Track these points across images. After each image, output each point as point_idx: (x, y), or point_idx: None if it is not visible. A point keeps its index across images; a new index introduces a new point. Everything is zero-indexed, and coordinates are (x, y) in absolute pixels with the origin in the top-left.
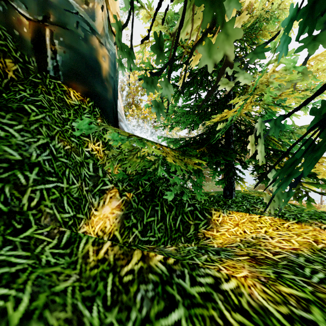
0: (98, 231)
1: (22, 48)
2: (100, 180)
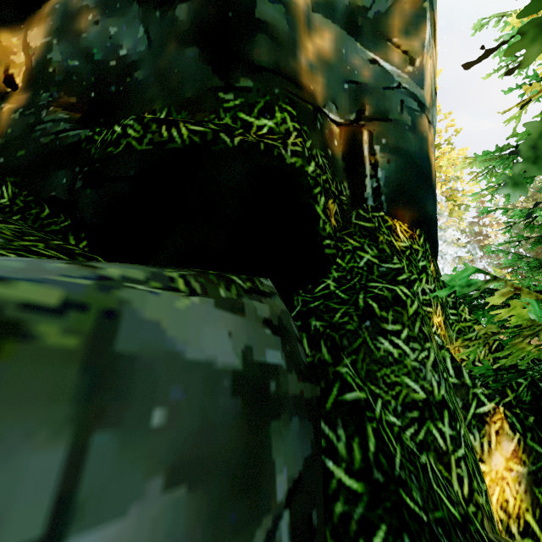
0: (497, 509)
1: (334, 173)
2: (470, 394)
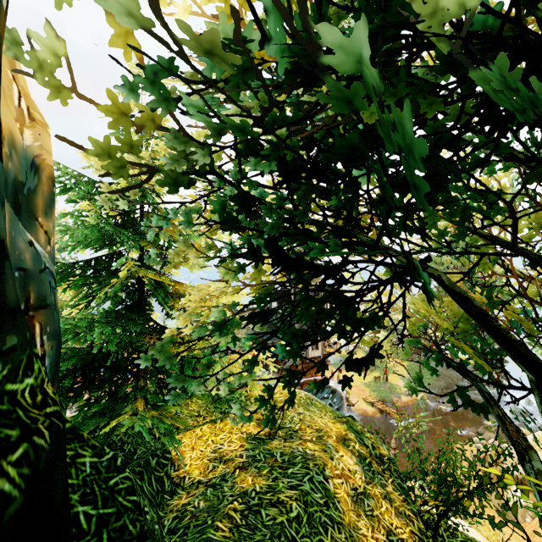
0: None
1: None
2: None
